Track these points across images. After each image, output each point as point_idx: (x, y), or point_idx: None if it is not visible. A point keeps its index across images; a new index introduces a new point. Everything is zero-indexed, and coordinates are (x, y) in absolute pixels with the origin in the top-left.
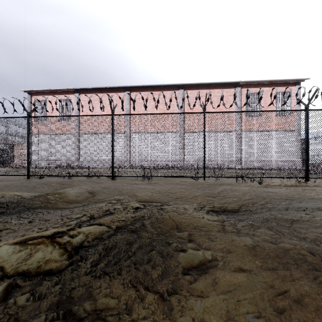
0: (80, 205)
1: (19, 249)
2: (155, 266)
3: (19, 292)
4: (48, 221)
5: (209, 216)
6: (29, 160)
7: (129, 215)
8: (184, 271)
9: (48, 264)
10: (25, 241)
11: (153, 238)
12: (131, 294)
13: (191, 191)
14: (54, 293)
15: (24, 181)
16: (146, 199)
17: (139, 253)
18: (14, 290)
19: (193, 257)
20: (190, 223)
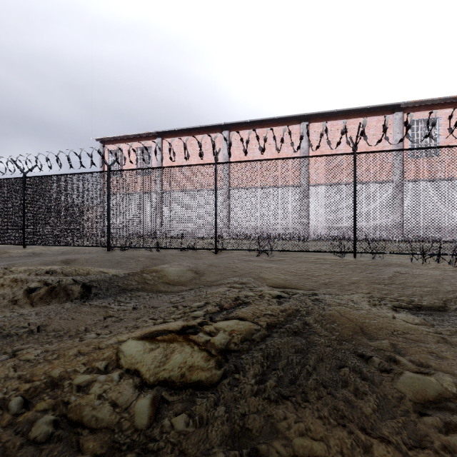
0: (187, 288)
1: (149, 347)
2: (360, 394)
3: (170, 410)
4: (157, 308)
5: (401, 315)
6: (109, 227)
7: (274, 306)
8: (417, 408)
9: (193, 372)
10: (150, 336)
11: (333, 347)
12: (342, 436)
13: (342, 274)
14: (219, 418)
15: (105, 254)
16: (280, 284)
17: (322, 369)
18: (163, 407)
19: (422, 386)
20: (380, 326)
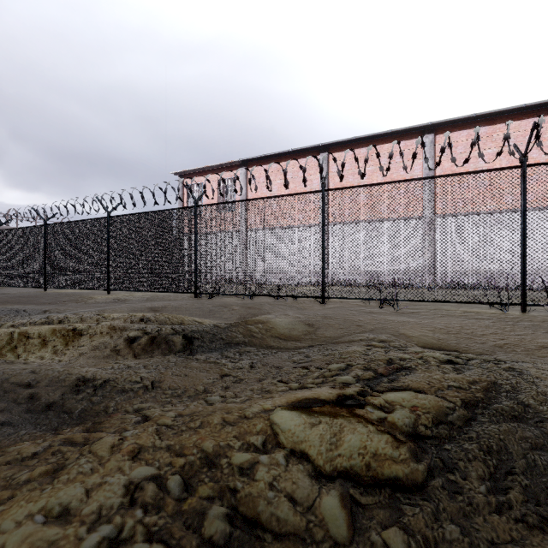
0: (304, 345)
1: (308, 421)
2: None
3: (370, 519)
4: (279, 368)
5: None
6: (197, 271)
7: (455, 376)
8: None
9: (383, 464)
10: (300, 405)
11: None
12: None
13: (519, 334)
14: (455, 543)
15: (192, 301)
16: (434, 344)
17: None
18: (357, 511)
19: None
20: None
